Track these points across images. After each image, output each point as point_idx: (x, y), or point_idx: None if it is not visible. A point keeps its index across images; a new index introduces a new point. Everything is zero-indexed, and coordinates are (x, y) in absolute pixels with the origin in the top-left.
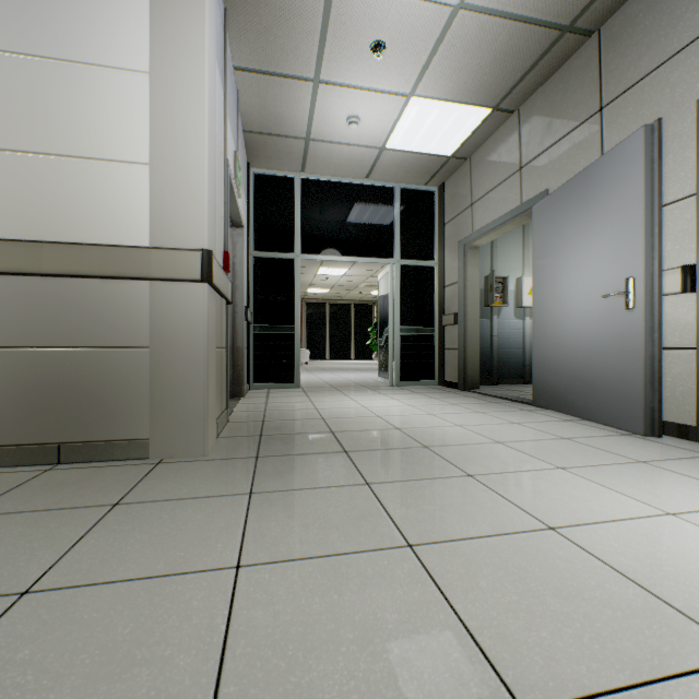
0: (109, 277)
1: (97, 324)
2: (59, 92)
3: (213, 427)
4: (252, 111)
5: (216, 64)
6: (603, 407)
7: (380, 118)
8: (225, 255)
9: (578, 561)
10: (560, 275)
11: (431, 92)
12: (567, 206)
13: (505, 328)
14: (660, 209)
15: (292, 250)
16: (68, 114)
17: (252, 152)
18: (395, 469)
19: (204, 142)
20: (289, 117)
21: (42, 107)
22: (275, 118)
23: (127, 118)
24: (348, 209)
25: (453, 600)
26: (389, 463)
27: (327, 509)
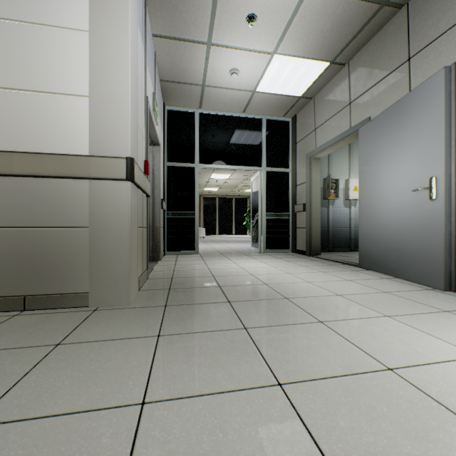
0: (60, 177)
1: (52, 211)
2: (25, 45)
3: (135, 283)
4: (166, 66)
5: (138, 29)
6: (412, 270)
7: (253, 70)
8: (145, 162)
9: (417, 401)
10: (379, 176)
11: (288, 51)
12: (384, 128)
13: (337, 213)
14: (455, 127)
15: (193, 161)
16: (31, 60)
17: (166, 95)
18: (265, 316)
19: (128, 80)
20: (191, 70)
21: (12, 56)
22: (181, 71)
23: (73, 64)
24: (231, 133)
25: (319, 440)
26: (260, 311)
27: (215, 350)
